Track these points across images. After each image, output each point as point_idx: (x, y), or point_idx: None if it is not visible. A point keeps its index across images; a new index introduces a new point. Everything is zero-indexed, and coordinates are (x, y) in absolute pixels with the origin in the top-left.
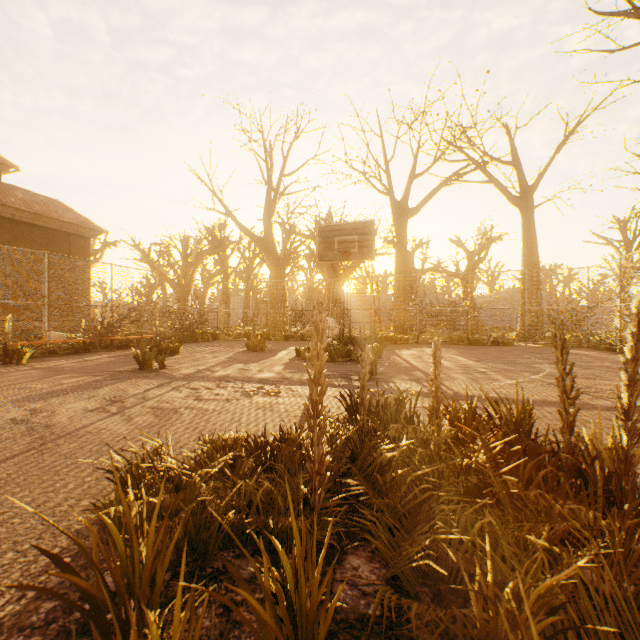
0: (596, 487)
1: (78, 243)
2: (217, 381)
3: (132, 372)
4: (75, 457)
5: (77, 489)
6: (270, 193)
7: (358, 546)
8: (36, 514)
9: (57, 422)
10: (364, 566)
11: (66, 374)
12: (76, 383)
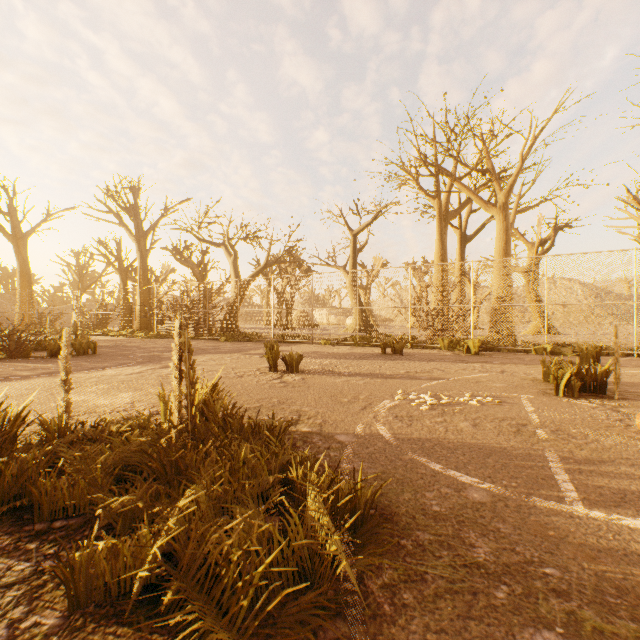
0: None
1: None
2: None
3: None
4: None
5: None
6: None
7: None
8: None
9: None
10: None
11: None
12: None
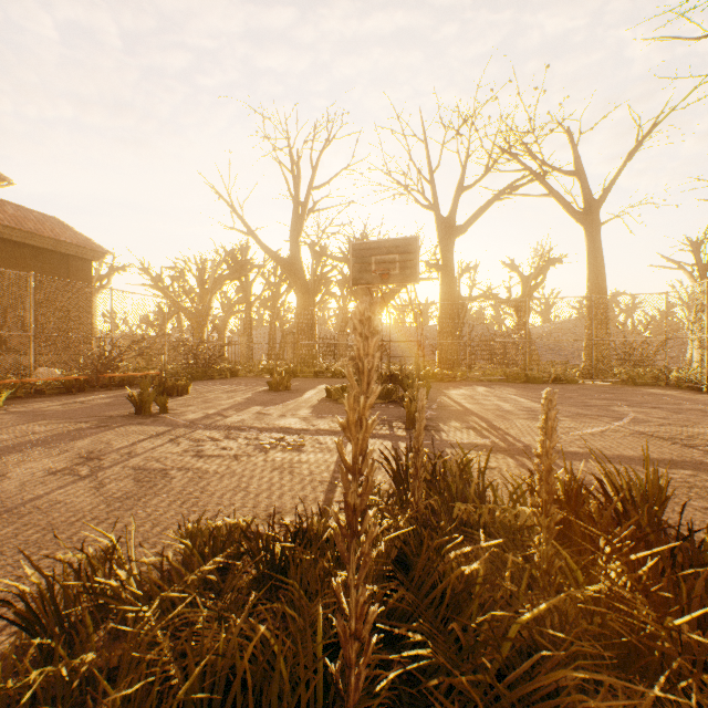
0: None
1: (78, 266)
2: (227, 429)
3: (126, 417)
4: None
5: None
6: (297, 209)
7: None
8: None
9: (1, 491)
10: None
11: (44, 420)
12: (51, 432)
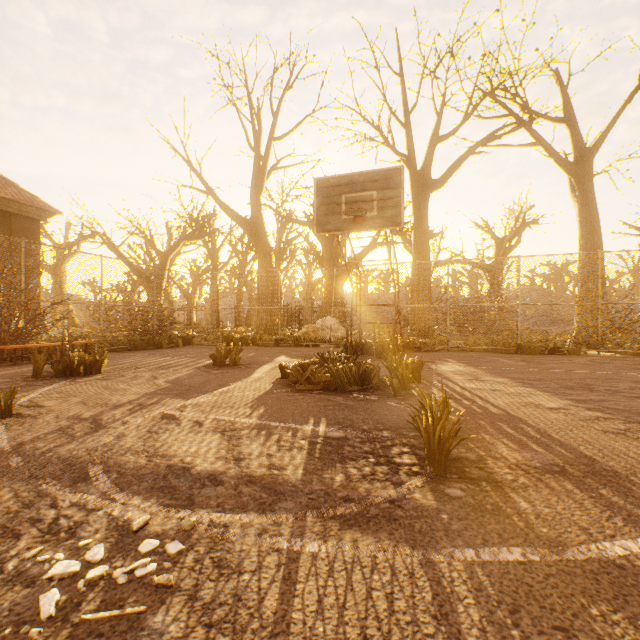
0: None
1: (22, 225)
2: (49, 479)
3: None
4: None
5: None
6: (258, 164)
7: None
8: None
9: None
10: None
11: None
12: None
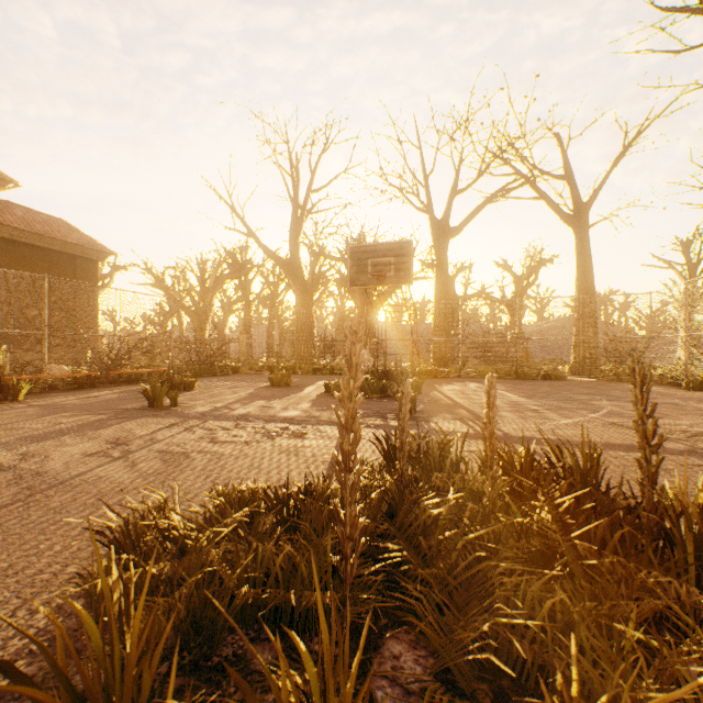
0: (686, 553)
1: (84, 266)
2: (236, 420)
3: (140, 410)
4: (66, 511)
5: (64, 552)
6: (296, 211)
7: (399, 627)
8: (12, 584)
9: (50, 469)
10: (407, 654)
11: (66, 412)
12: (76, 423)
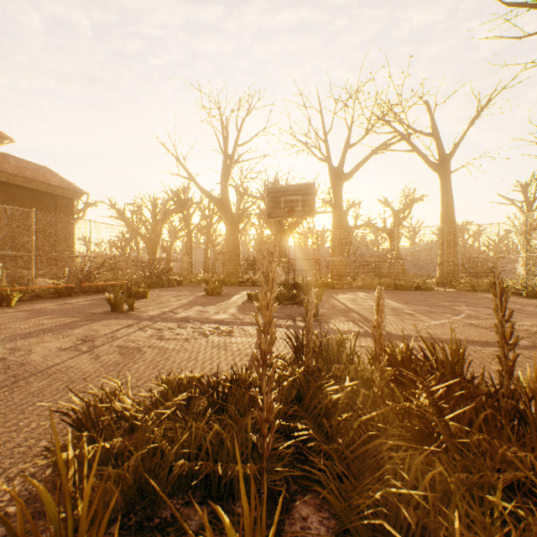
0: None
1: (63, 203)
2: (178, 322)
3: (105, 314)
4: (42, 395)
5: (38, 428)
6: (226, 160)
7: (306, 492)
8: None
9: (32, 360)
10: (313, 516)
11: (47, 315)
12: (55, 324)
